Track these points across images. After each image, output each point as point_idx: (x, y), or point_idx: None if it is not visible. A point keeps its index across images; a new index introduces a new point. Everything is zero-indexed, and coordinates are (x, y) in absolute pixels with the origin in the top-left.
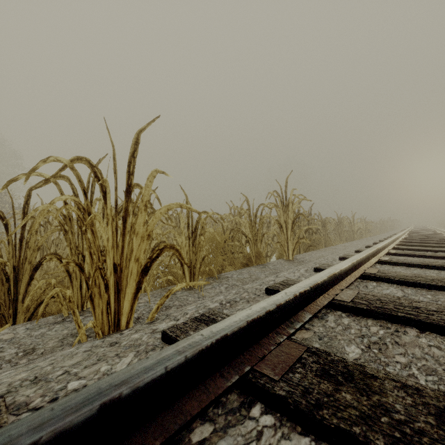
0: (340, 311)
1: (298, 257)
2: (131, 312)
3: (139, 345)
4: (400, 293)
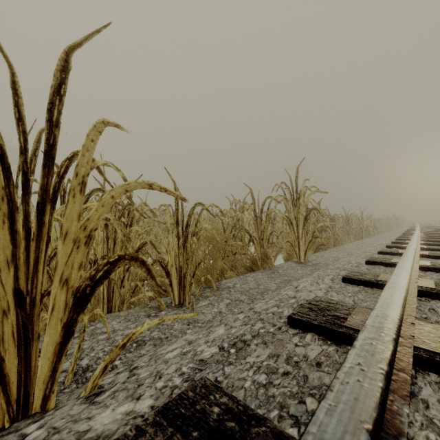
0: (432, 373)
1: (310, 259)
2: (52, 379)
3: None
4: None
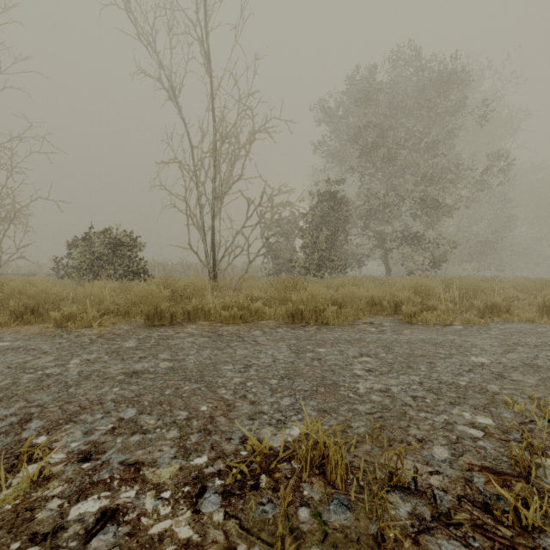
0: None
1: None
2: None
3: None
4: None
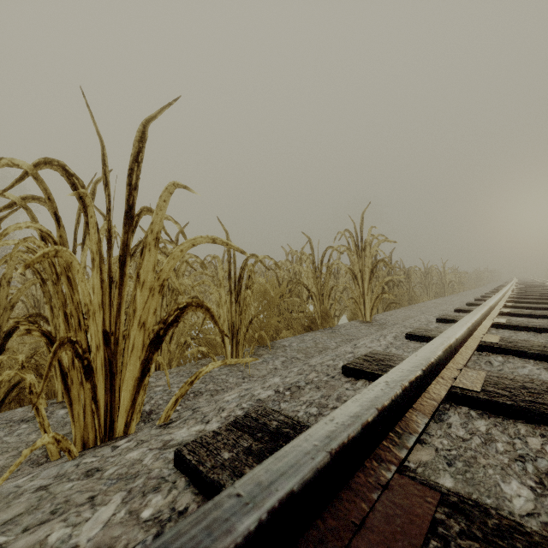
0: (465, 407)
1: (378, 318)
2: (132, 408)
3: (134, 475)
4: (545, 373)
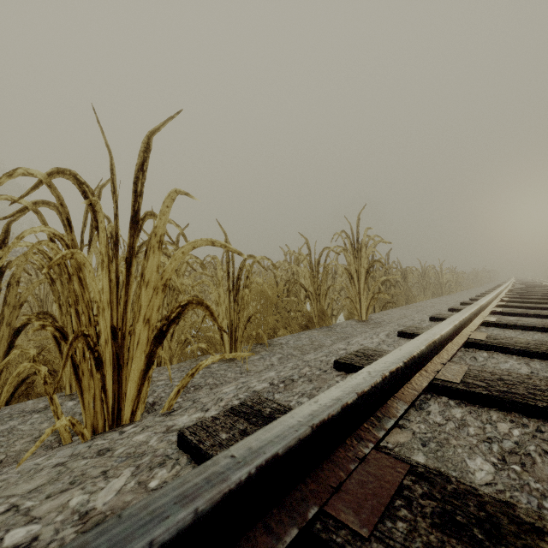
0: (445, 397)
1: (374, 317)
2: (138, 398)
3: (141, 454)
4: (525, 368)
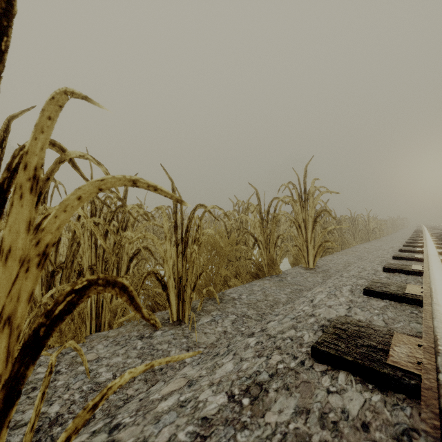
0: None
1: (319, 264)
2: None
3: None
4: None
